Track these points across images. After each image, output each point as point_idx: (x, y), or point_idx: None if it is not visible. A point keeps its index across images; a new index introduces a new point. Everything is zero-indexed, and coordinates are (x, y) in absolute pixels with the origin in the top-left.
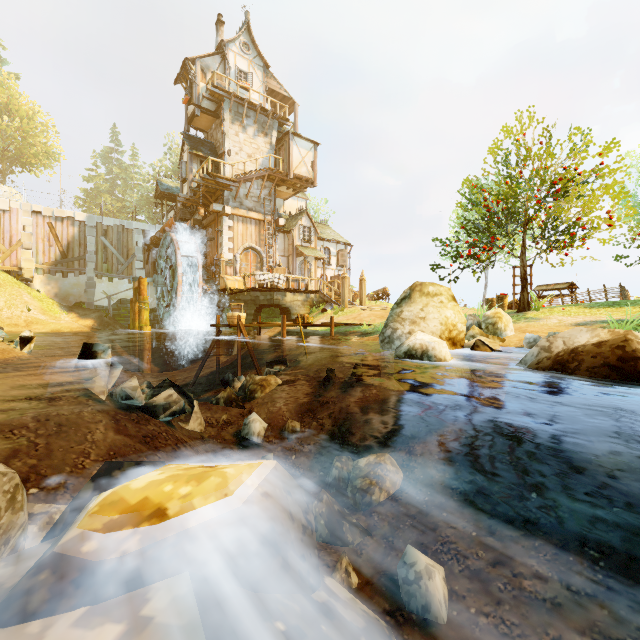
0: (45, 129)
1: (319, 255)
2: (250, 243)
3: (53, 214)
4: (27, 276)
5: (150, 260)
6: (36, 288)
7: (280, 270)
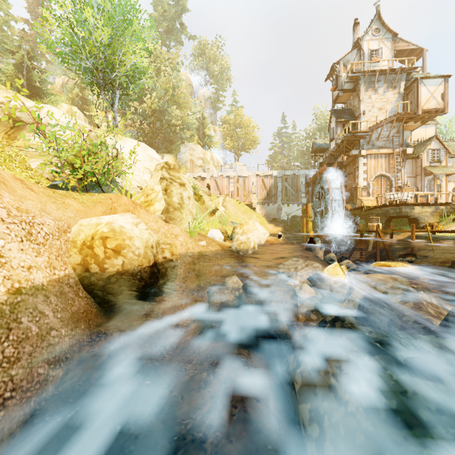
0: (254, 129)
1: (450, 171)
2: (380, 172)
3: (263, 174)
4: (254, 206)
5: (309, 191)
6: (257, 212)
7: (408, 189)
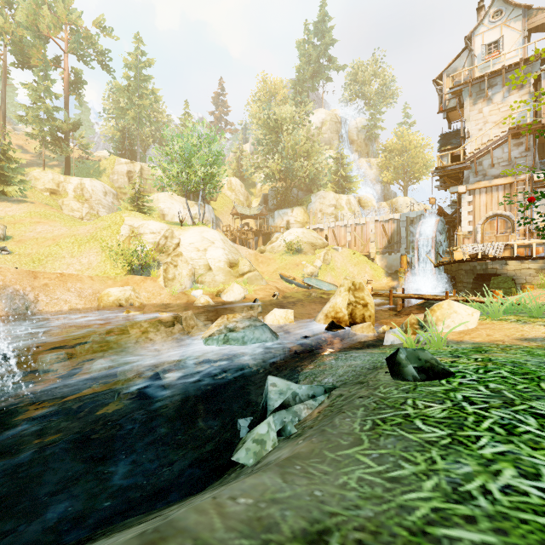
0: (423, 150)
1: None
2: (494, 211)
3: (384, 219)
4: (372, 257)
5: None
6: (377, 263)
7: (501, 238)
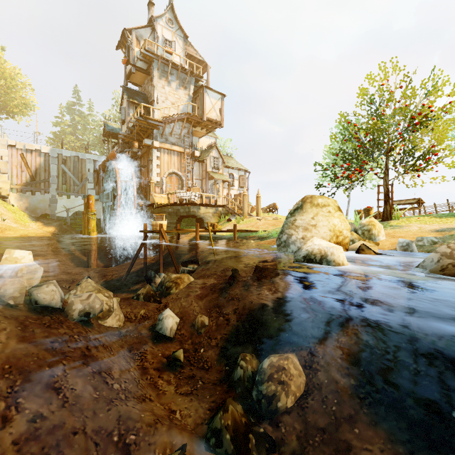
0: (23, 87)
1: (225, 178)
2: (173, 169)
3: (24, 147)
4: (4, 194)
5: (99, 182)
6: (11, 203)
7: (196, 189)
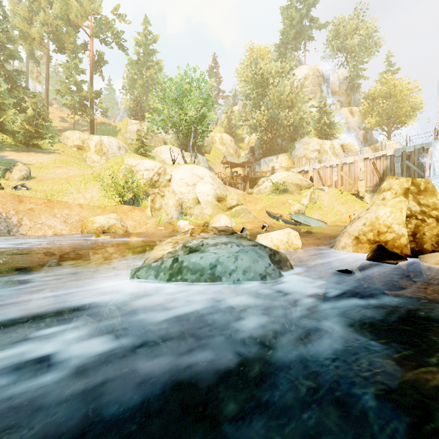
0: (410, 93)
1: None
2: None
3: (374, 156)
4: (361, 195)
5: None
6: (366, 201)
7: None
